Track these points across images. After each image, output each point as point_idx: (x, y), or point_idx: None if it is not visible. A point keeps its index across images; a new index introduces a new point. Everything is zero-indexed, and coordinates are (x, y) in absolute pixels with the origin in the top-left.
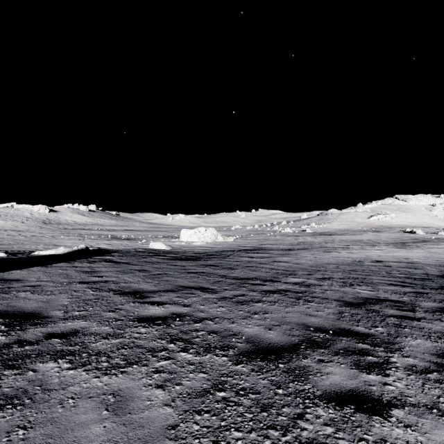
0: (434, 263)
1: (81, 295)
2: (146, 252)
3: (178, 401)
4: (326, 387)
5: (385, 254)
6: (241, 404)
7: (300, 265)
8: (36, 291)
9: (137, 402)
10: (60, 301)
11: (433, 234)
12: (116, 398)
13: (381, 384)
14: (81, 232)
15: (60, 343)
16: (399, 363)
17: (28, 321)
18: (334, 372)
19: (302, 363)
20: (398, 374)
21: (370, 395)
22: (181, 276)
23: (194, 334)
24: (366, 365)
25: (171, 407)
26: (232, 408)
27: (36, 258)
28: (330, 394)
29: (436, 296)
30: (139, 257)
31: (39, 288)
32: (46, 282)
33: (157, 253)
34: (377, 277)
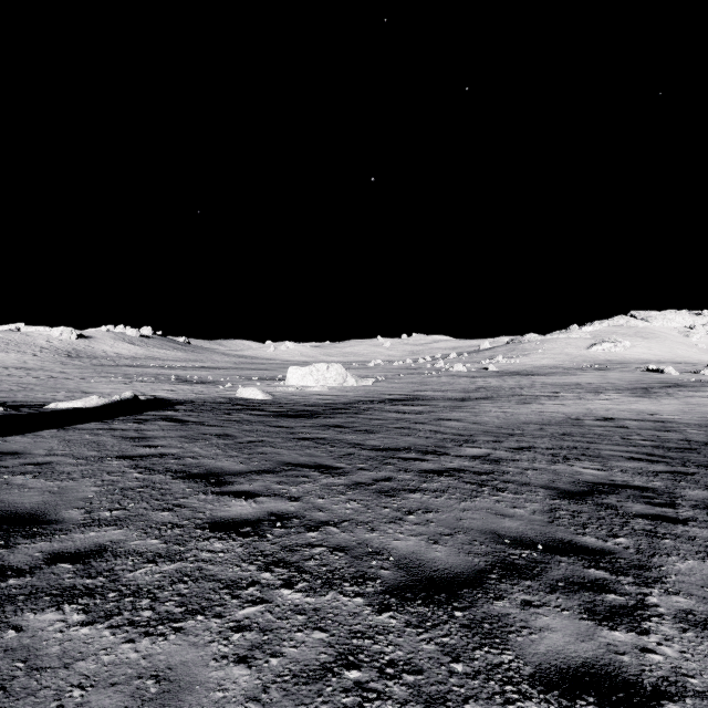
0: (698, 421)
1: (118, 480)
2: (230, 404)
3: (274, 690)
4: (540, 658)
5: (617, 408)
6: (390, 695)
7: (481, 425)
8: (43, 472)
9: (199, 693)
10: (80, 491)
11: (693, 373)
12: (162, 686)
13: (638, 651)
14: (128, 370)
15: (70, 573)
16: (664, 606)
17: (22, 530)
18: (553, 627)
19: (495, 609)
20: (664, 629)
21: (620, 673)
22: (287, 445)
23: (306, 553)
24: (607, 612)
25: (261, 704)
26: (372, 704)
27: (51, 414)
28: (549, 672)
29: (707, 479)
30: (219, 412)
31: (48, 467)
32: (62, 457)
33: (249, 406)
34: (608, 445)
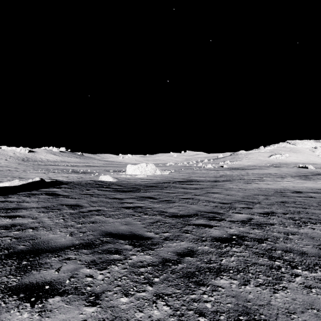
0: None
1: None
2: (93, 184)
3: None
4: None
5: (297, 185)
6: None
7: (232, 196)
8: None
9: None
10: None
11: None
12: None
13: None
14: (49, 167)
15: None
16: None
17: None
18: None
19: None
20: None
21: None
22: (114, 214)
23: None
24: None
25: None
26: None
27: None
28: None
29: None
30: (84, 188)
31: None
32: None
33: (103, 185)
34: (316, 210)
